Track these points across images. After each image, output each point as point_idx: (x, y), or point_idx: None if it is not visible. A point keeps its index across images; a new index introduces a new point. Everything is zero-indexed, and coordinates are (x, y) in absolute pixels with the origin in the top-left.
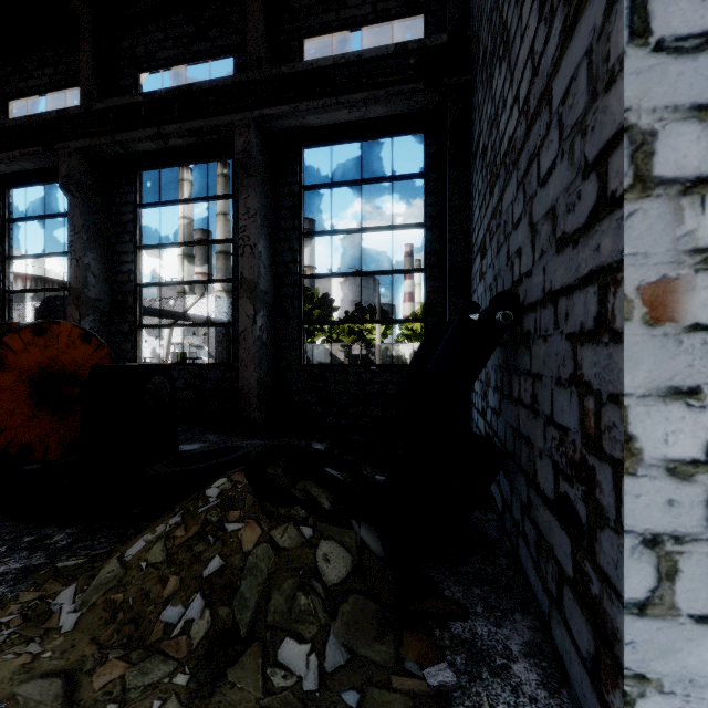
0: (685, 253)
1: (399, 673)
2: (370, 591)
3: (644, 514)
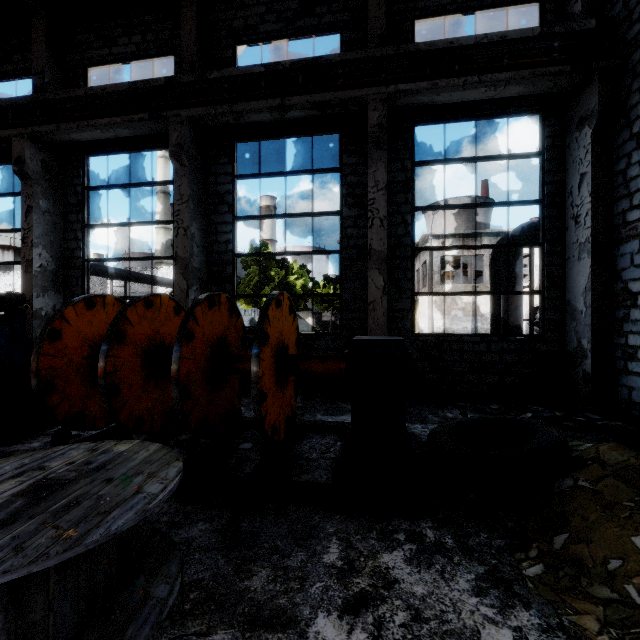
0: None
1: None
2: None
3: None
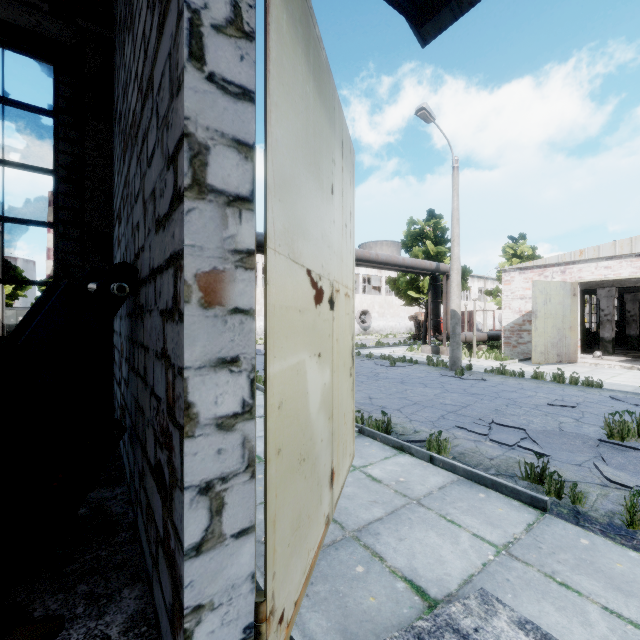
0: (229, 252)
1: None
2: None
3: (200, 468)
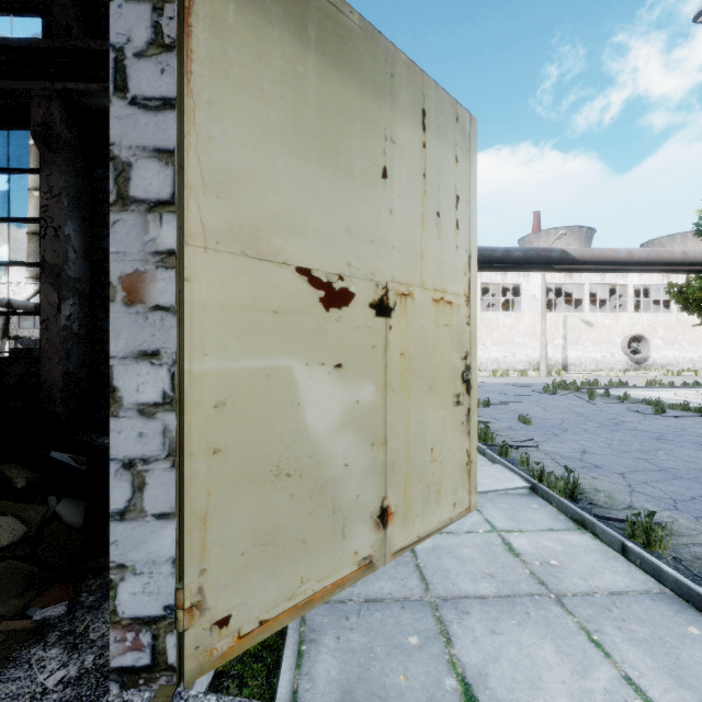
0: (150, 254)
1: (15, 618)
2: (34, 556)
3: (124, 445)
